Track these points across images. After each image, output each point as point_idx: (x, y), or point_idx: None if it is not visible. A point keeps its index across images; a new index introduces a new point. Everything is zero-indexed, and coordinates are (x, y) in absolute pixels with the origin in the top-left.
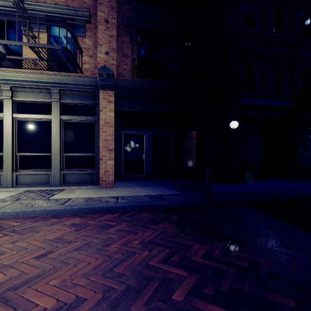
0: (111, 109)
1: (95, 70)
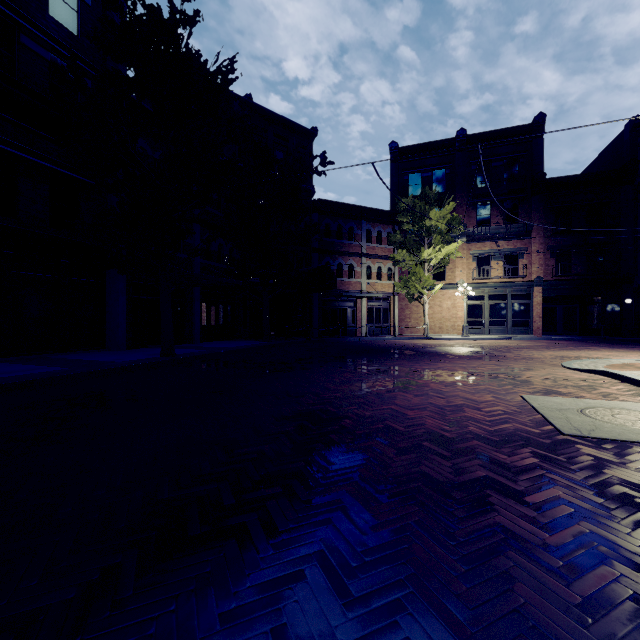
0: (540, 296)
1: (529, 275)
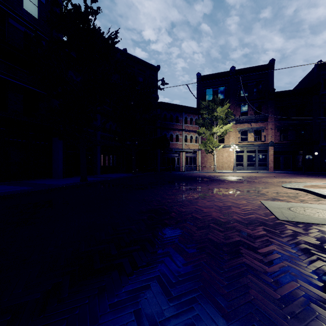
0: (272, 151)
1: (266, 140)
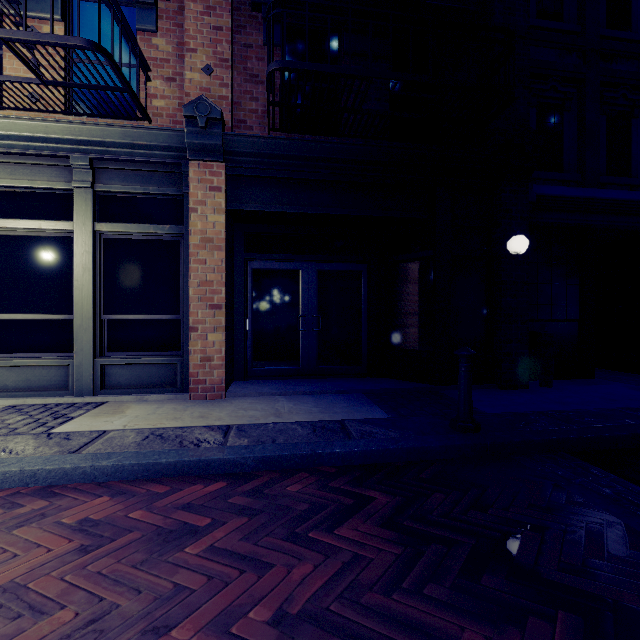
0: (217, 206)
1: (179, 113)
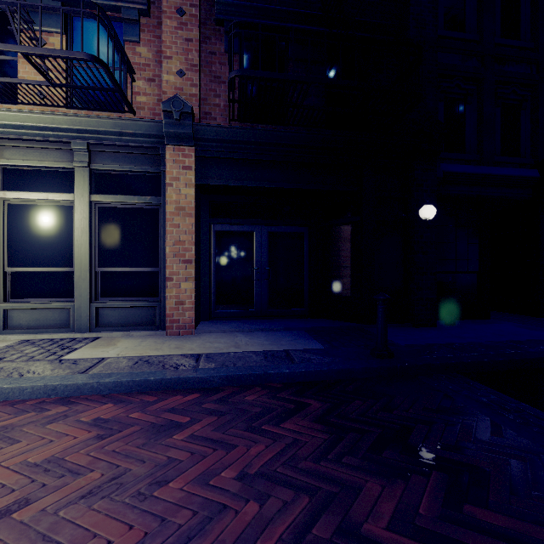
0: (188, 181)
1: (157, 106)
